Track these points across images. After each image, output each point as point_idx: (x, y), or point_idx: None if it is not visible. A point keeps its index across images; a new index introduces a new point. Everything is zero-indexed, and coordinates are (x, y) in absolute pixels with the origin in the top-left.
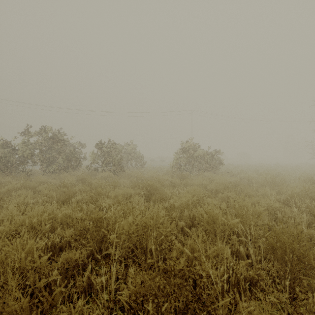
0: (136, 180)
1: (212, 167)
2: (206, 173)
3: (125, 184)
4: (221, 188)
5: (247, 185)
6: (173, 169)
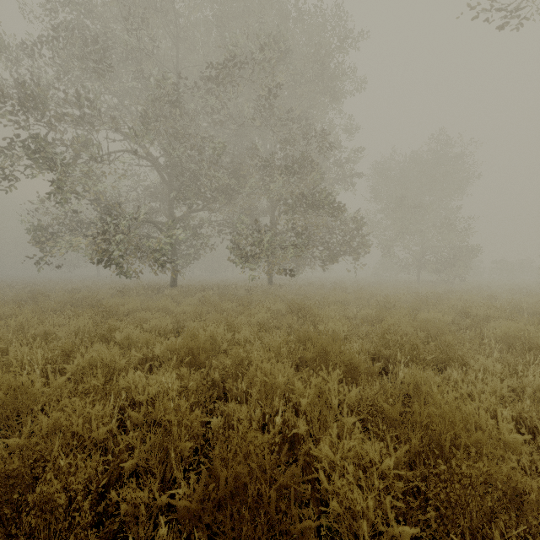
0: None
1: None
2: None
3: None
4: None
5: None
6: None
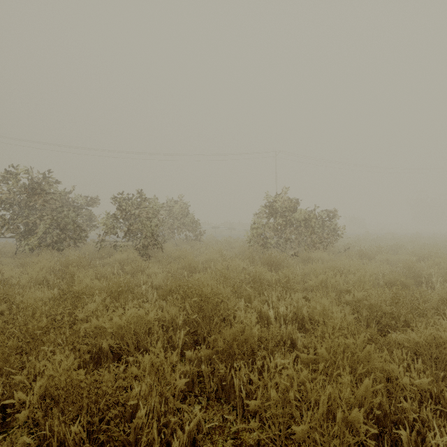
0: (181, 268)
1: (323, 240)
2: (316, 253)
3: (154, 280)
4: (383, 302)
5: (445, 293)
6: (252, 244)
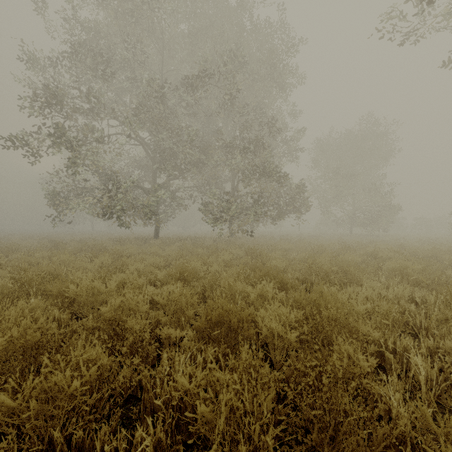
0: None
1: None
2: None
3: None
4: None
5: None
6: None
